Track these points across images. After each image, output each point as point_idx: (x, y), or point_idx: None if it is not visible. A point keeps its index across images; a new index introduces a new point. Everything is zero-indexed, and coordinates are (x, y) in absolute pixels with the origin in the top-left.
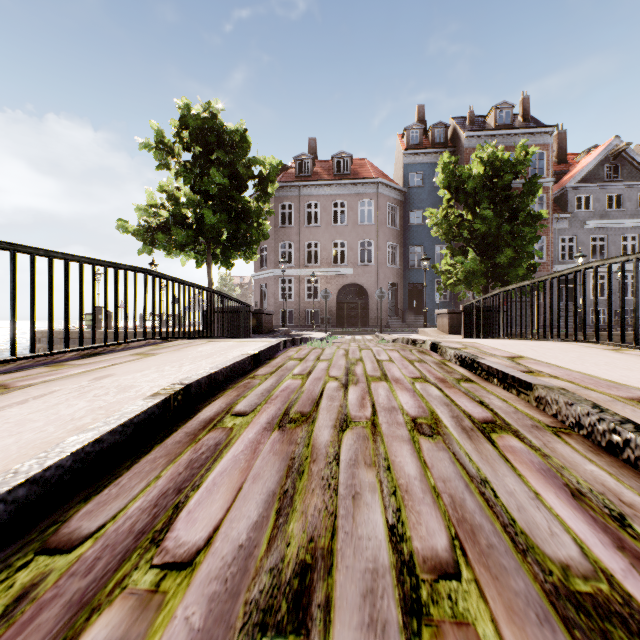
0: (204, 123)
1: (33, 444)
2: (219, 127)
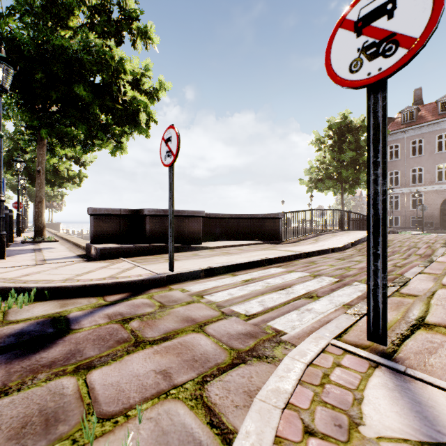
0: (340, 125)
1: (353, 238)
2: (348, 122)
